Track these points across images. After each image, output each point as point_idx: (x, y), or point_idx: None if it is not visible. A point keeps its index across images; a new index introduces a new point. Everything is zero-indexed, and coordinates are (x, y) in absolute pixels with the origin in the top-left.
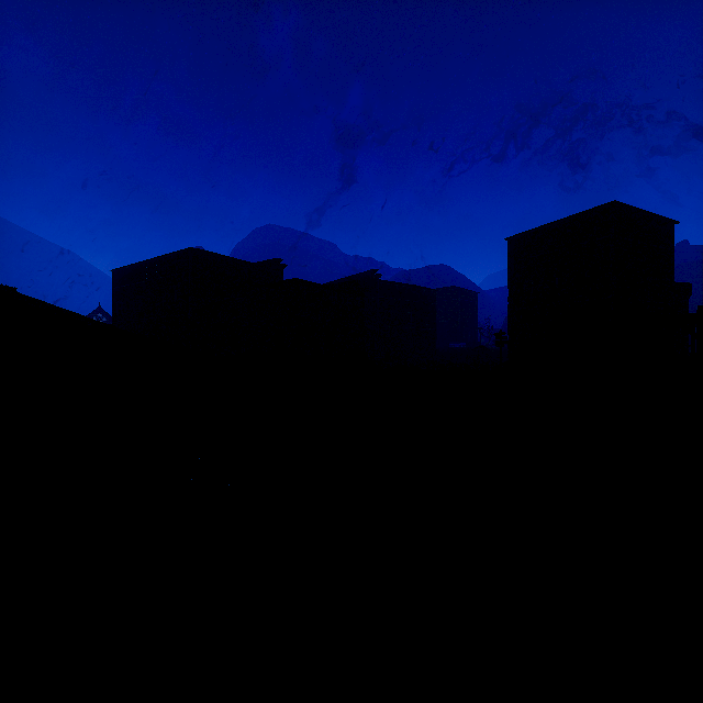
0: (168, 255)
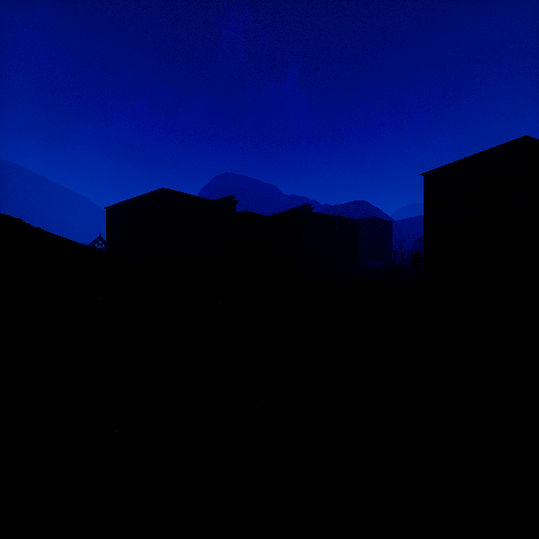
0: (146, 194)
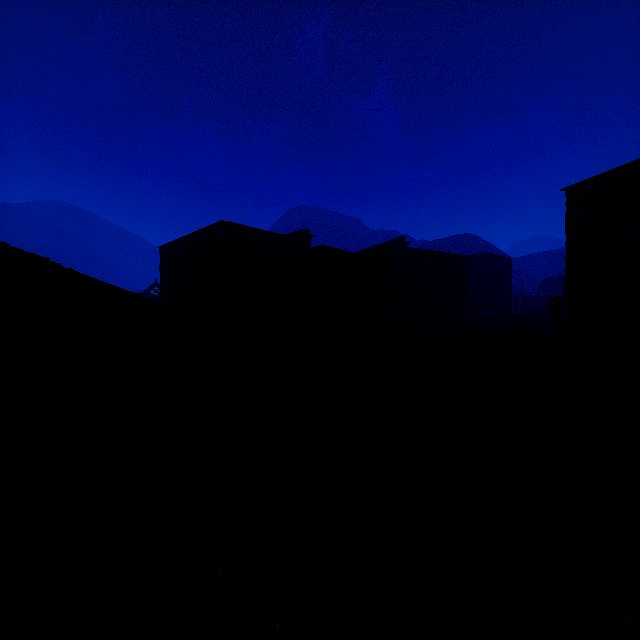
0: (204, 229)
